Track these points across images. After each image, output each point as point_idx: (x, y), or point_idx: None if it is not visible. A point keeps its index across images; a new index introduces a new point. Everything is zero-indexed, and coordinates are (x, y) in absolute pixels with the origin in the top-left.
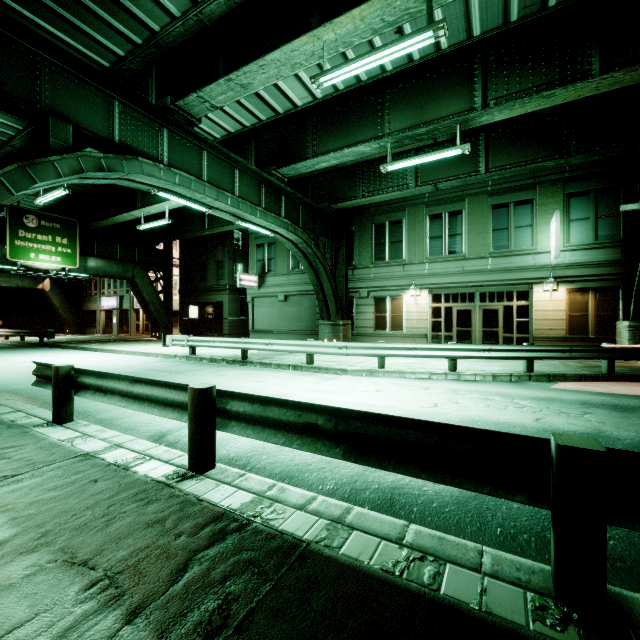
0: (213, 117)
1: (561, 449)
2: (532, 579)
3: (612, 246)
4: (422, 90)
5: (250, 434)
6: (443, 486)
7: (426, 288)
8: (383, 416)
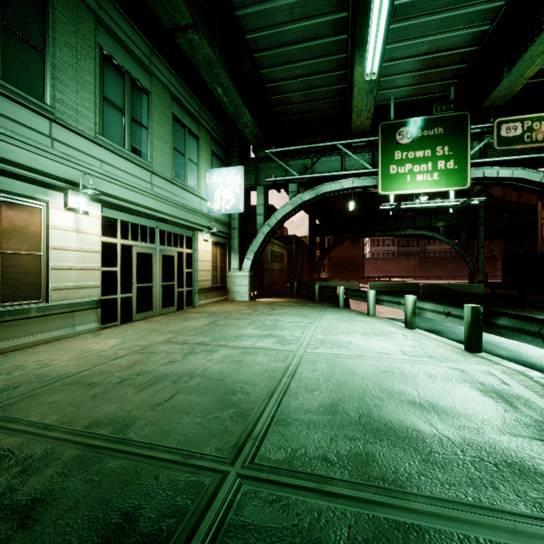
0: None
1: None
2: None
3: None
4: None
5: None
6: None
7: (100, 201)
8: None
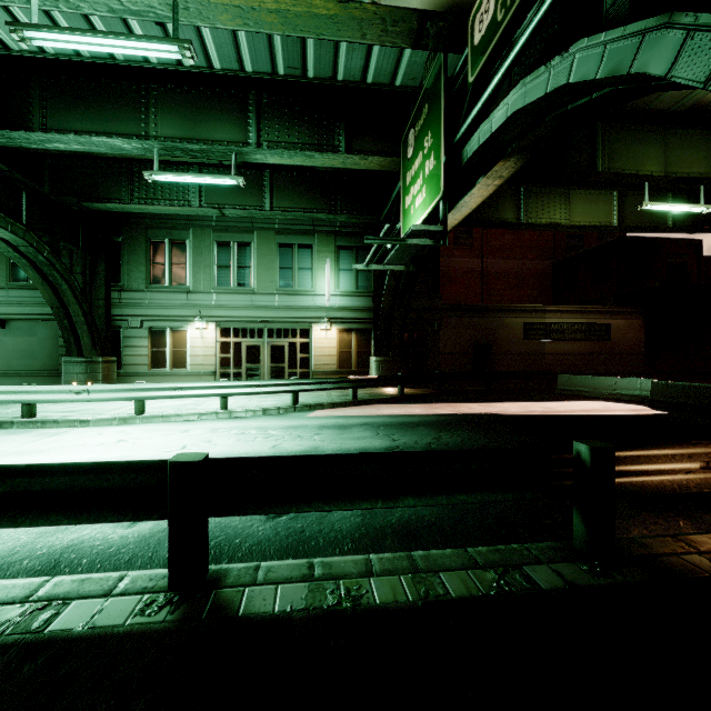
0: None
1: (170, 465)
2: (159, 583)
3: (367, 295)
4: (196, 102)
5: None
6: (135, 528)
7: (214, 321)
8: (19, 467)
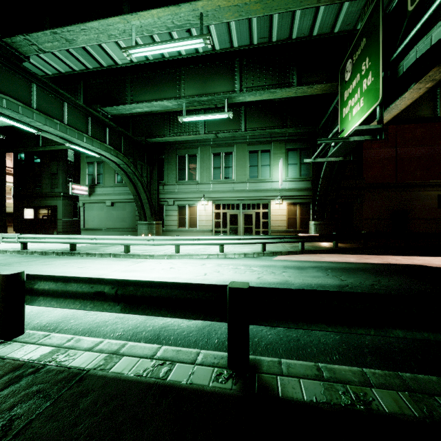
0: (44, 57)
1: (230, 289)
2: (220, 361)
3: (307, 180)
4: (205, 72)
5: (54, 304)
6: (193, 322)
7: (211, 200)
8: (146, 282)
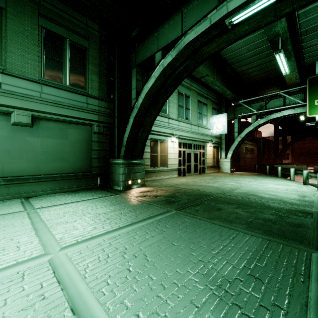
0: None
1: None
2: None
3: None
4: None
5: None
6: None
7: (178, 137)
8: None
